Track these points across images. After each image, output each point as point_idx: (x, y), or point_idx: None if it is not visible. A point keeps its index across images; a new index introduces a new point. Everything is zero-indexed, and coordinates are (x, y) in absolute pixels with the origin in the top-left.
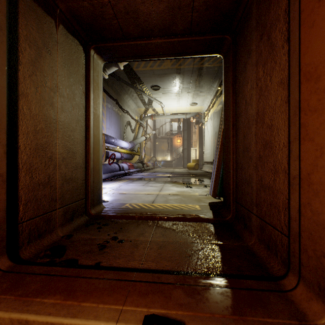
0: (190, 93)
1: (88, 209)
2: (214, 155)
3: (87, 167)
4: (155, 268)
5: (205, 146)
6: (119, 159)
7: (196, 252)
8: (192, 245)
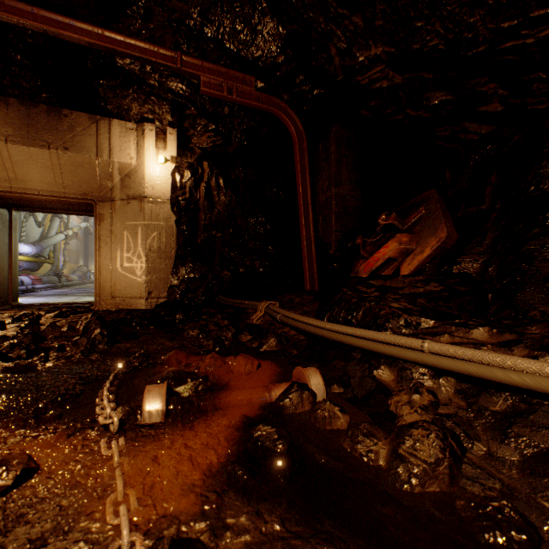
0: None
1: (11, 302)
2: None
3: (10, 278)
4: None
5: None
6: None
7: None
8: None
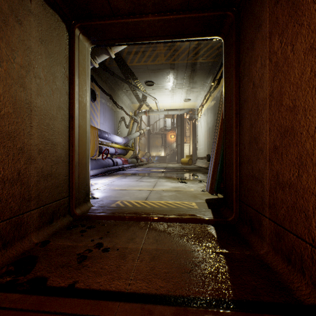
0: (183, 89)
1: (72, 209)
2: (208, 150)
3: (71, 161)
4: (146, 291)
5: (199, 142)
6: (113, 154)
7: (198, 265)
8: (191, 255)
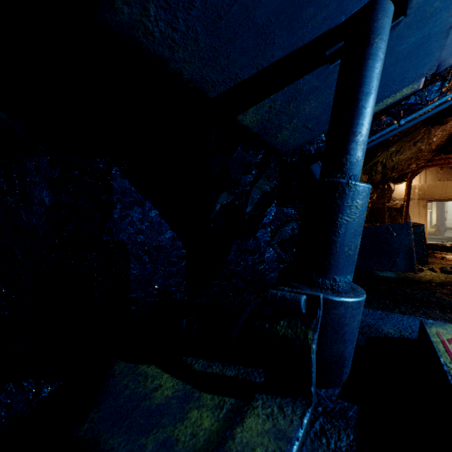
0: None
1: None
2: None
3: None
4: None
5: (449, 211)
6: None
7: None
8: None
